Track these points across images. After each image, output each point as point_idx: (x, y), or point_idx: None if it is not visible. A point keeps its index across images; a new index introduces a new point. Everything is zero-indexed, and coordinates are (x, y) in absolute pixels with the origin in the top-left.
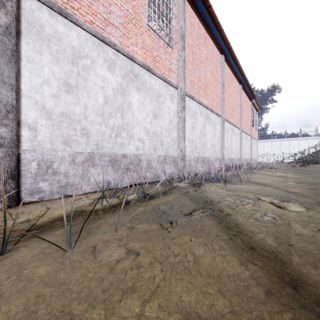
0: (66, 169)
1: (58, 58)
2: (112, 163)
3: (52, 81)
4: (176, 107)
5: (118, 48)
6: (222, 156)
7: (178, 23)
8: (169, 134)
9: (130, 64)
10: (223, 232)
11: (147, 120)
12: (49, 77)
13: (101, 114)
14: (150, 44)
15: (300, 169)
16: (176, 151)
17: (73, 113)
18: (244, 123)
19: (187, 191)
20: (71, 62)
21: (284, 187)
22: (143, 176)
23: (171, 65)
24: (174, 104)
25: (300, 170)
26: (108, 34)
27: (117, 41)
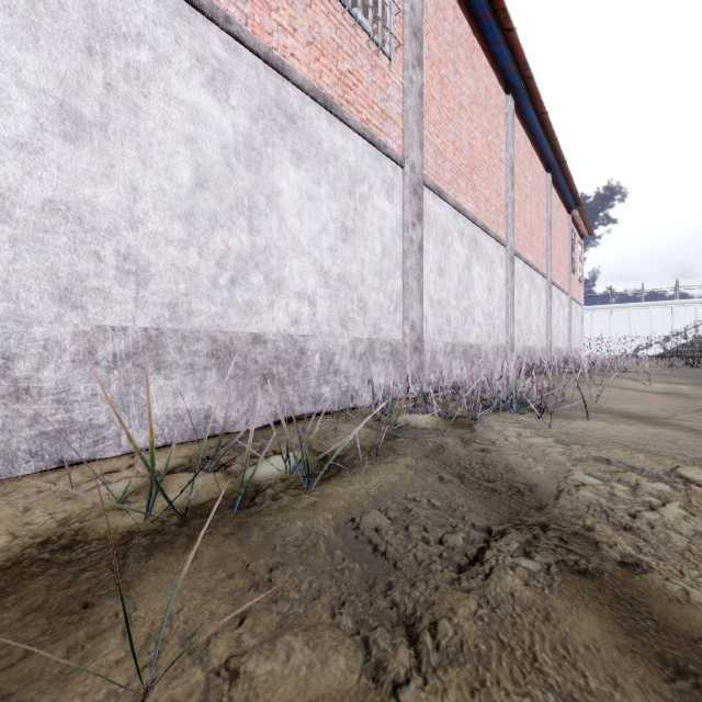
0: (64, 381)
1: (35, 27)
2: (219, 361)
3: (14, 97)
4: (399, 213)
5: (238, 30)
6: (510, 342)
7: None
8: (381, 283)
9: (274, 83)
10: None
11: (323, 243)
12: (2, 83)
13: (186, 216)
14: (332, 38)
15: (695, 373)
16: (401, 328)
17: (90, 205)
18: (556, 265)
19: (440, 443)
20: (83, 48)
21: None
22: (311, 395)
23: (387, 103)
24: (396, 205)
25: (698, 377)
26: None
27: (237, 12)
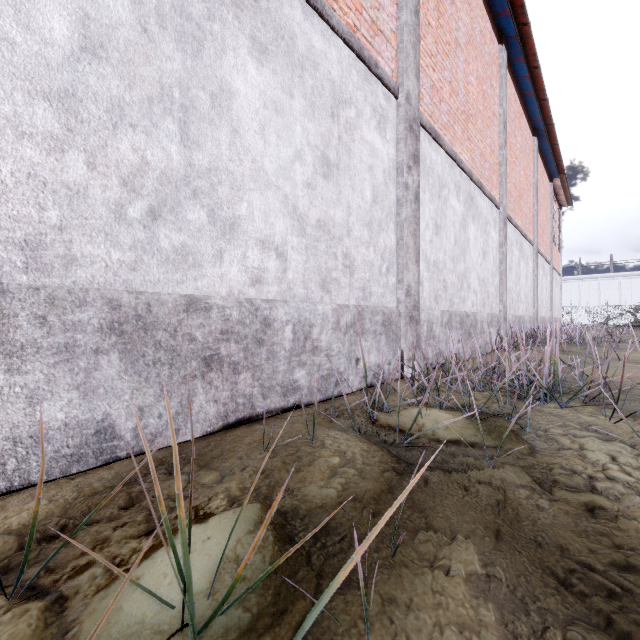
0: None
1: None
2: (124, 339)
3: None
4: (392, 152)
5: None
6: (503, 311)
7: None
8: (372, 236)
9: None
10: None
11: (296, 176)
12: None
13: (62, 96)
14: None
15: None
16: (394, 292)
17: None
18: (540, 233)
19: (497, 486)
20: None
21: None
22: (280, 383)
23: (378, 13)
24: (388, 142)
25: None
26: None
27: None
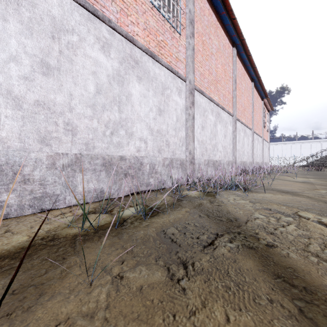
0: (43, 176)
1: (31, 28)
2: (106, 167)
3: (23, 58)
4: (184, 102)
5: (114, 25)
6: (234, 159)
7: (186, 5)
8: (176, 133)
9: (129, 47)
10: (278, 290)
11: (150, 116)
12: (18, 52)
13: (92, 105)
14: (154, 26)
15: (318, 173)
16: (184, 153)
17: (53, 102)
18: (256, 124)
19: (200, 202)
20: (50, 36)
21: (320, 197)
22: (145, 182)
23: (178, 54)
24: (182, 98)
25: (319, 175)
26: (101, 6)
27: (113, 17)
